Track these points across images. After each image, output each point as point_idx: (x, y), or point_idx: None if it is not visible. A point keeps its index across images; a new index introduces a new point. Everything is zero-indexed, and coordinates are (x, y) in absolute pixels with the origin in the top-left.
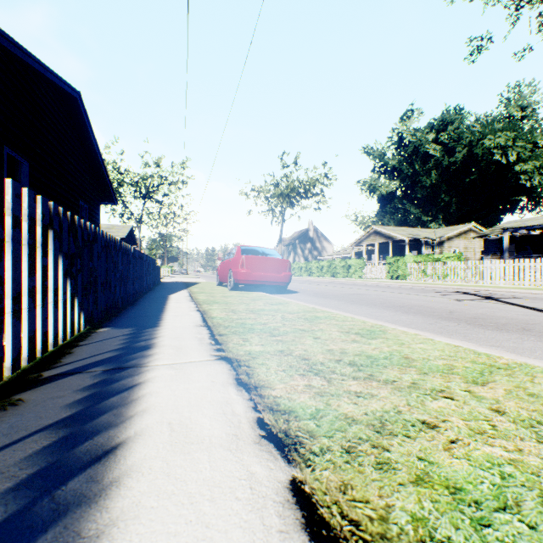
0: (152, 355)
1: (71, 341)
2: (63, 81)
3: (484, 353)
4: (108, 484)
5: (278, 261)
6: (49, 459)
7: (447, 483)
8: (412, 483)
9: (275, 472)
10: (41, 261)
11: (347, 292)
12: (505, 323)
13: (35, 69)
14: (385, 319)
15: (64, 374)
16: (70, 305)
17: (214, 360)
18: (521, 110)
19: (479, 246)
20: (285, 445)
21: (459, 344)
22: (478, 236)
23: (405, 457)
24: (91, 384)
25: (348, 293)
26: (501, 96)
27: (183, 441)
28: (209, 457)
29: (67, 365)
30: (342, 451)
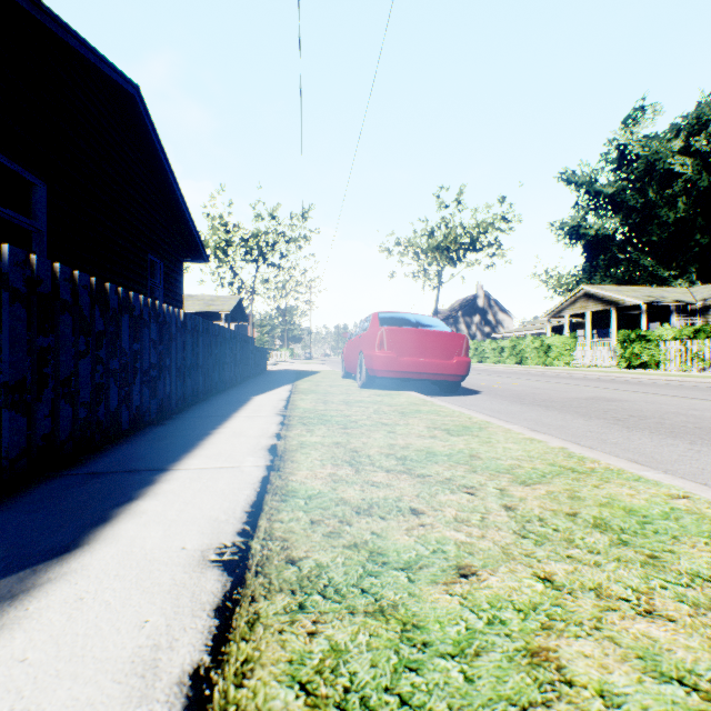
0: None
1: None
2: (103, 60)
3: None
4: None
5: (446, 337)
6: None
7: None
8: None
9: None
10: None
11: (575, 393)
12: None
13: (43, 25)
14: None
15: None
16: None
17: None
18: None
19: None
20: None
21: None
22: None
23: None
24: None
25: (582, 397)
26: None
27: None
28: None
29: None
30: None
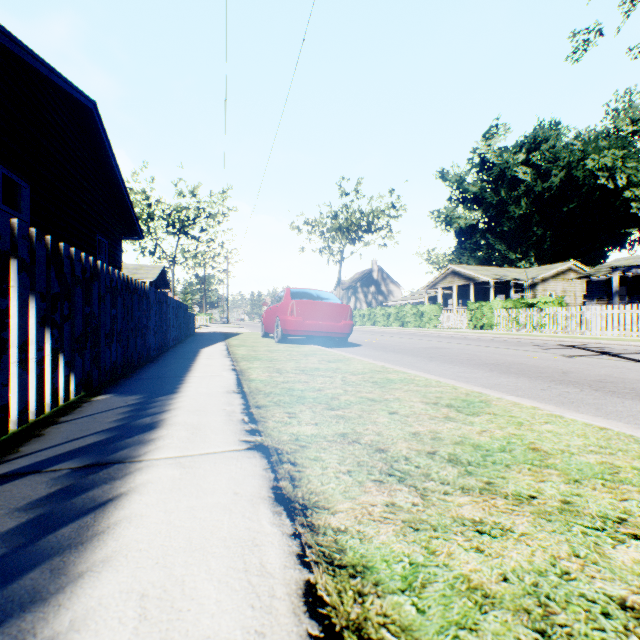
0: (154, 440)
1: (49, 415)
2: (73, 87)
3: None
4: None
5: (337, 307)
6: None
7: None
8: None
9: None
10: None
11: (422, 345)
12: None
13: (36, 69)
14: (479, 382)
15: (10, 475)
16: (51, 364)
17: (243, 450)
18: (632, 124)
19: (581, 289)
20: None
21: (604, 424)
22: (579, 276)
23: None
24: (42, 497)
25: (423, 347)
26: (607, 106)
27: None
28: None
29: (24, 457)
30: None
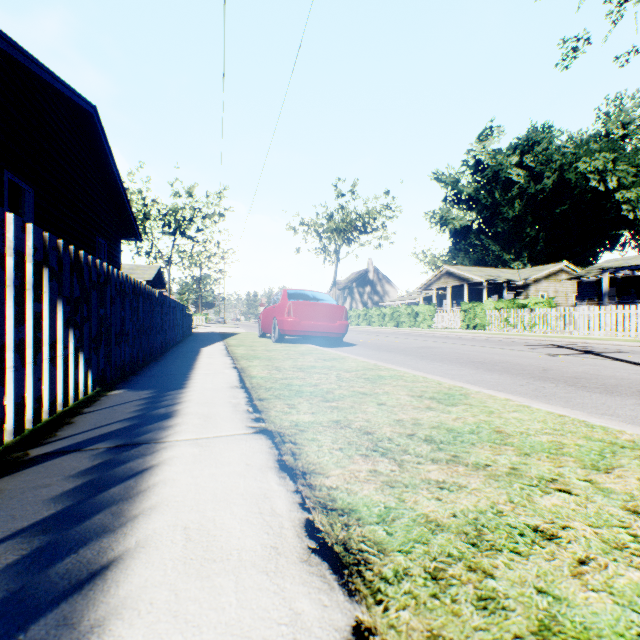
0: (172, 426)
1: (74, 407)
2: (75, 93)
3: (598, 425)
4: (86, 630)
5: (332, 308)
6: (11, 585)
7: (587, 635)
8: (535, 635)
9: (330, 611)
10: (32, 307)
11: (415, 345)
12: (615, 384)
13: (41, 77)
14: (464, 379)
15: (56, 453)
16: (74, 361)
17: (250, 433)
18: (622, 127)
19: (572, 290)
20: (344, 566)
21: (564, 412)
22: (571, 277)
23: (517, 588)
24: (88, 468)
25: (416, 347)
26: (598, 110)
27: (202, 557)
28: (236, 585)
29: (63, 440)
30: (426, 577)
